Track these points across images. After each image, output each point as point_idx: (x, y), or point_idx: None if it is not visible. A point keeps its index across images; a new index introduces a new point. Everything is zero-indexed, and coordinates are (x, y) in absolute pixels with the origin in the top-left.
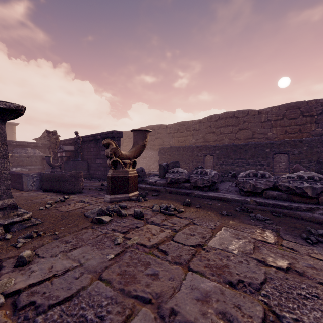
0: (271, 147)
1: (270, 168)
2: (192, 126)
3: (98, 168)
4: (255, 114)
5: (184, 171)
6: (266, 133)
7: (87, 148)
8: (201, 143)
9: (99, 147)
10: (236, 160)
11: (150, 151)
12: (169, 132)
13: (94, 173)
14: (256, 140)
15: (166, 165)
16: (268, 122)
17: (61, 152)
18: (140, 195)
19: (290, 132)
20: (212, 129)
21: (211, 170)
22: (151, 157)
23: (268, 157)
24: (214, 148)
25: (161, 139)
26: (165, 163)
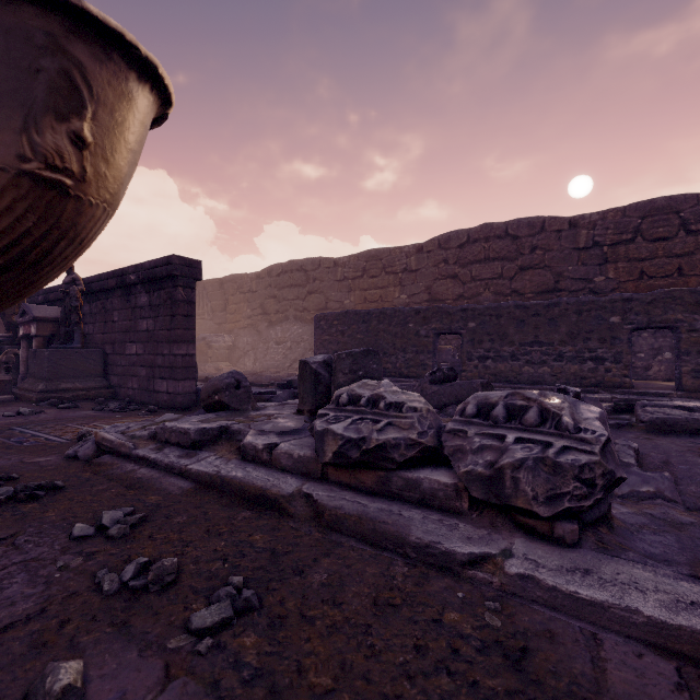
0: (625, 309)
1: (624, 368)
2: (399, 262)
3: (131, 371)
4: (562, 229)
5: (410, 399)
6: (589, 279)
7: (103, 312)
8: (423, 303)
9: (135, 307)
10: (525, 346)
11: (294, 323)
12: (342, 278)
13: (121, 384)
14: (565, 296)
15: (327, 364)
16: (595, 249)
17: (27, 324)
18: (99, 610)
19: (654, 276)
20: (451, 269)
21: (569, 402)
22: (296, 339)
23: (616, 337)
24: (464, 313)
25: (321, 293)
26: (321, 358)
